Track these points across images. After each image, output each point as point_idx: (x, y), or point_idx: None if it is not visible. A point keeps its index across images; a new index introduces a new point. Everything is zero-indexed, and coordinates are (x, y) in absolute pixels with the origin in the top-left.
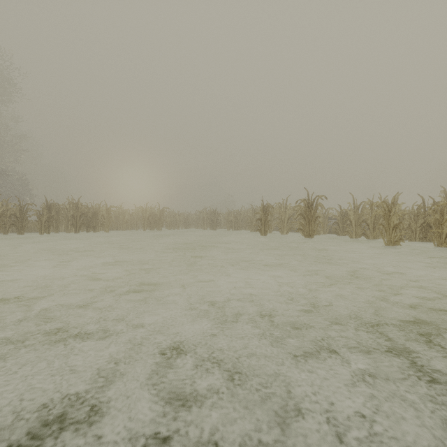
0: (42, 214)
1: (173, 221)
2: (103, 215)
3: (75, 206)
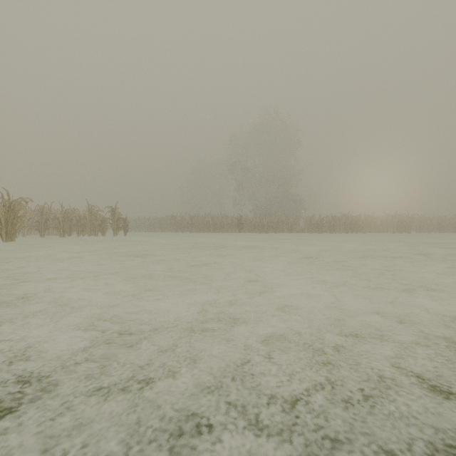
0: (330, 223)
1: (423, 225)
2: (363, 222)
3: (346, 217)
